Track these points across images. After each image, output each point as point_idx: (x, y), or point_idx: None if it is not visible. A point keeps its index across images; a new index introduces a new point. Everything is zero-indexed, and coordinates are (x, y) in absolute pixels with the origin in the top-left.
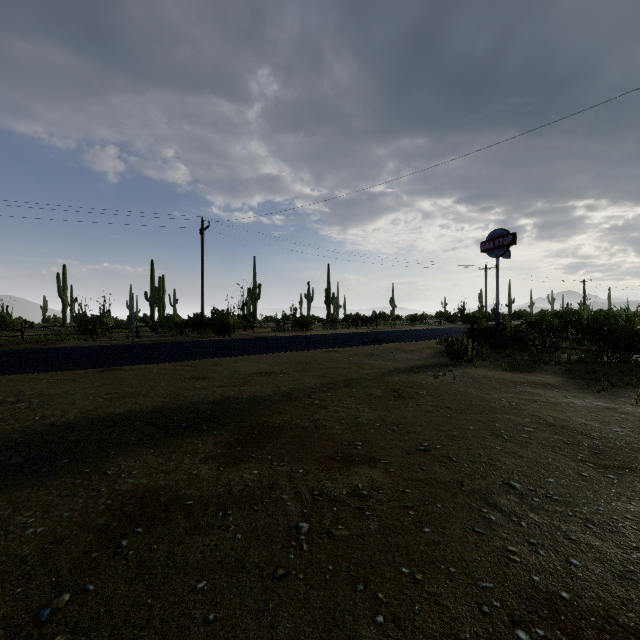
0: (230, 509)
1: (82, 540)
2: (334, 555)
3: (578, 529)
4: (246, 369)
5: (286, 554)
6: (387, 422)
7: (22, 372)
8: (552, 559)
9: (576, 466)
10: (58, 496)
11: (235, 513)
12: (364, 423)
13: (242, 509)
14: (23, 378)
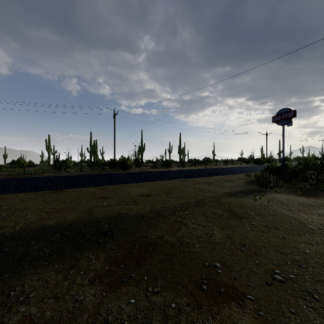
0: None
1: None
2: None
3: None
4: (134, 192)
5: None
6: (235, 241)
7: (9, 192)
8: None
9: None
10: None
11: None
12: (217, 242)
13: None
14: (9, 196)
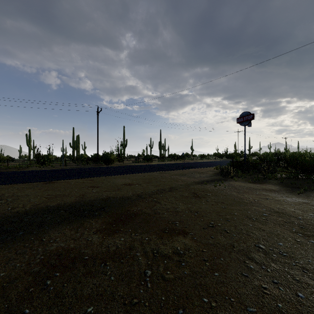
0: (108, 261)
1: (25, 281)
2: (165, 290)
3: (299, 273)
4: (119, 182)
5: (138, 289)
6: (191, 210)
7: (5, 184)
8: (288, 293)
9: (293, 235)
10: (15, 253)
11: (111, 264)
12: (180, 211)
13: (114, 261)
14: (5, 187)
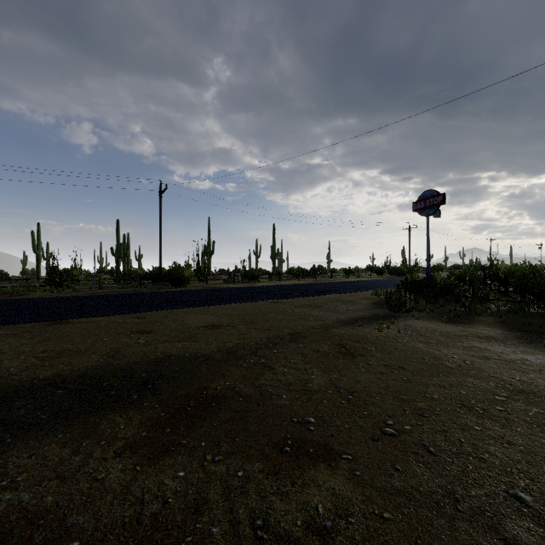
0: None
1: None
2: None
3: None
4: (194, 322)
5: None
6: (340, 388)
7: None
8: None
9: None
10: None
11: None
12: (315, 390)
13: None
14: None
